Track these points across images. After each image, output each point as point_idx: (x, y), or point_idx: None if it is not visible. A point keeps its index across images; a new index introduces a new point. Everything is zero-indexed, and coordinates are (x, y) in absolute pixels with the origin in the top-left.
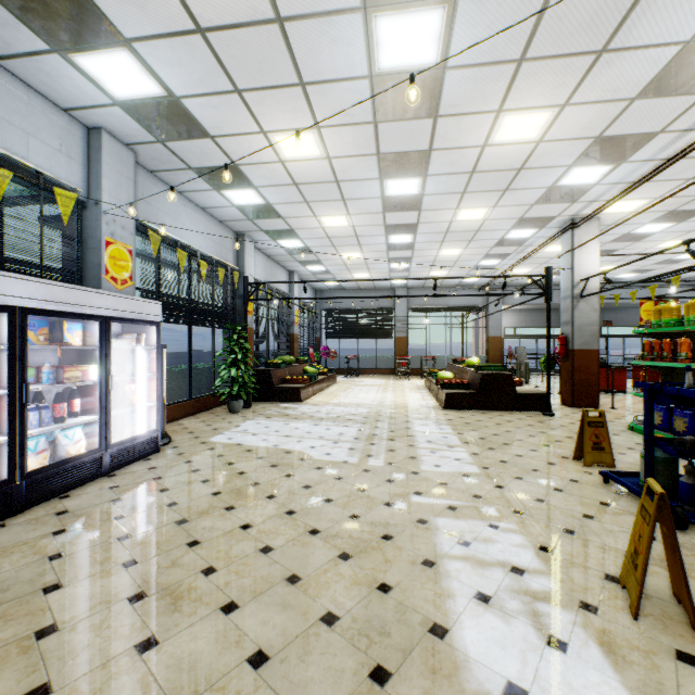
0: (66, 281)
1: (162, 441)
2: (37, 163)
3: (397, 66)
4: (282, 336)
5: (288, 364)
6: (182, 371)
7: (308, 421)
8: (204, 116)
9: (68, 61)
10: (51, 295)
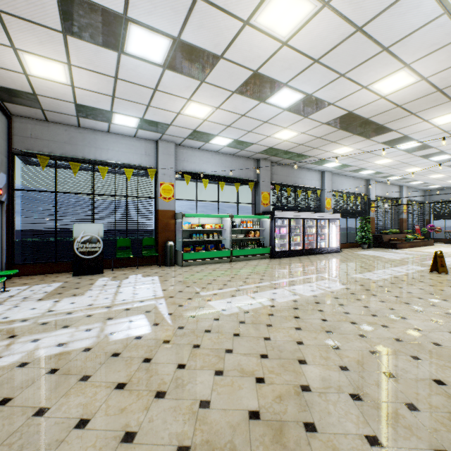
0: (318, 210)
1: (339, 250)
2: (313, 185)
3: (408, 147)
4: (395, 219)
5: (394, 233)
6: (344, 233)
7: (393, 253)
8: (351, 164)
9: (321, 166)
10: (320, 215)
